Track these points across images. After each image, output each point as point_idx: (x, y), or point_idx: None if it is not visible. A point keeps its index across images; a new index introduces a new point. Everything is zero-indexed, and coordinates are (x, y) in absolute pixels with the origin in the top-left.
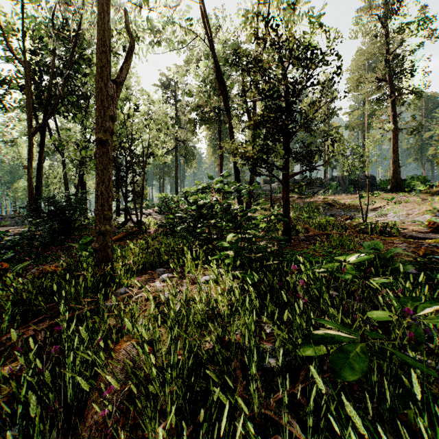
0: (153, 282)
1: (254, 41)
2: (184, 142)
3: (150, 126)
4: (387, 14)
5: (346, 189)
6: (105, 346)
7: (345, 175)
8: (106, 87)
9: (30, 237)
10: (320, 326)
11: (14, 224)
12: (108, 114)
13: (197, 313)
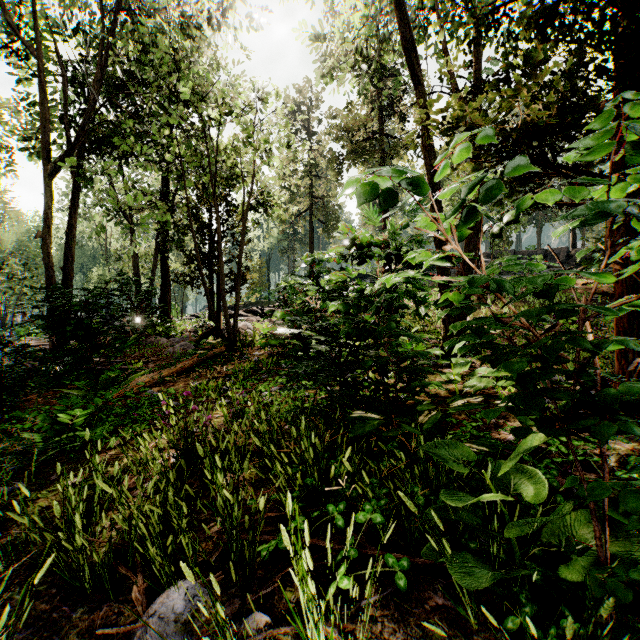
0: None
1: None
2: (323, 198)
3: (252, 144)
4: None
5: None
6: None
7: None
8: None
9: None
10: None
11: None
12: None
13: None
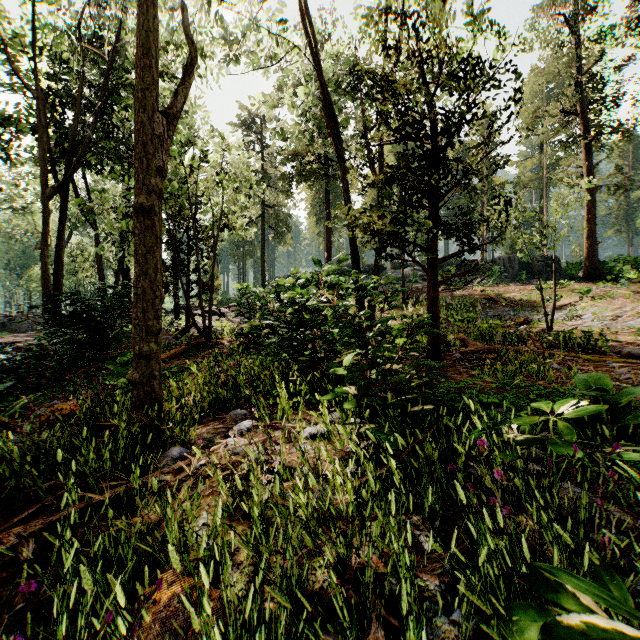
0: (225, 436)
1: (382, 51)
2: (274, 207)
3: (223, 184)
4: (579, 14)
5: (514, 277)
6: (138, 572)
7: (513, 256)
8: (151, 121)
9: (41, 355)
10: (538, 560)
11: (26, 329)
12: (154, 164)
13: (300, 518)
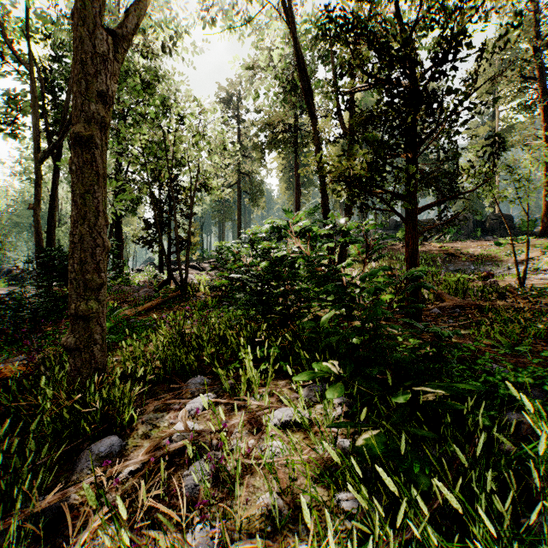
0: (175, 418)
1: None
2: (249, 174)
3: (199, 145)
4: None
5: (469, 234)
6: None
7: (468, 215)
8: (92, 37)
9: (16, 308)
10: None
11: None
12: (95, 88)
13: None
